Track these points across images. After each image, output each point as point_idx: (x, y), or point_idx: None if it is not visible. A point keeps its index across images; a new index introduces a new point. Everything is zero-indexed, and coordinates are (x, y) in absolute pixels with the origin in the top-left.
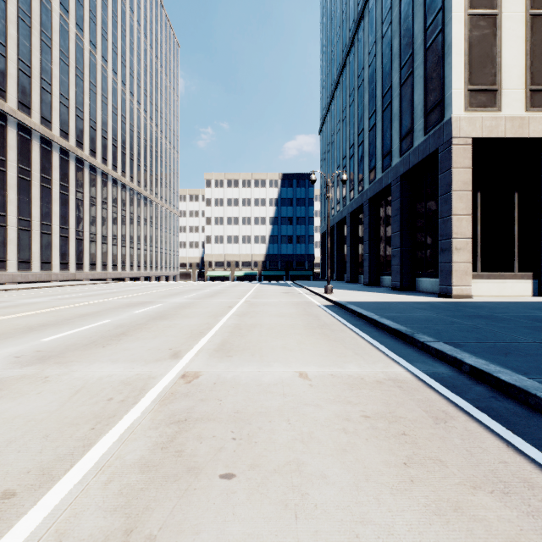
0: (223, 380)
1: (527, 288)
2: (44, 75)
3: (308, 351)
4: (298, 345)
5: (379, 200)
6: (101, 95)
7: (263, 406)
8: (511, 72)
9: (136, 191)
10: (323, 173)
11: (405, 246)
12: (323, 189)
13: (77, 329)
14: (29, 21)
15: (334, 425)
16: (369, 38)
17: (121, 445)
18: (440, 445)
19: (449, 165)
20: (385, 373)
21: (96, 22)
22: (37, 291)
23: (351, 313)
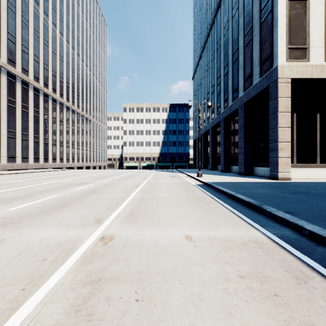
0: (131, 242)
1: (325, 173)
2: (24, 43)
3: (190, 218)
4: (183, 213)
5: (230, 119)
6: (59, 55)
7: (160, 266)
8: (316, 37)
9: (81, 114)
10: (195, 103)
11: (247, 147)
12: (194, 113)
13: (35, 201)
14: (14, 9)
15: (217, 285)
16: (224, 19)
17: (42, 308)
18: (309, 308)
19: (276, 96)
20: (247, 235)
21: (56, 11)
22: (18, 175)
23: (216, 190)
